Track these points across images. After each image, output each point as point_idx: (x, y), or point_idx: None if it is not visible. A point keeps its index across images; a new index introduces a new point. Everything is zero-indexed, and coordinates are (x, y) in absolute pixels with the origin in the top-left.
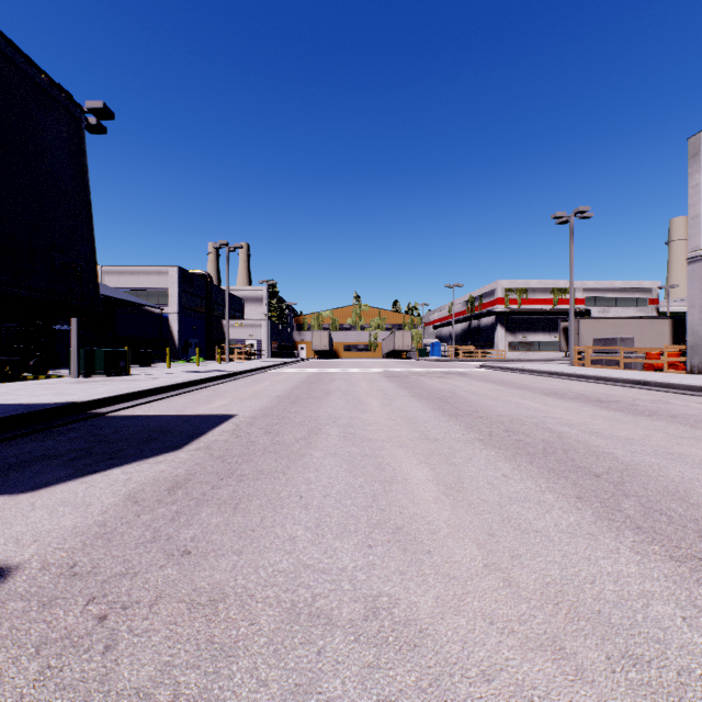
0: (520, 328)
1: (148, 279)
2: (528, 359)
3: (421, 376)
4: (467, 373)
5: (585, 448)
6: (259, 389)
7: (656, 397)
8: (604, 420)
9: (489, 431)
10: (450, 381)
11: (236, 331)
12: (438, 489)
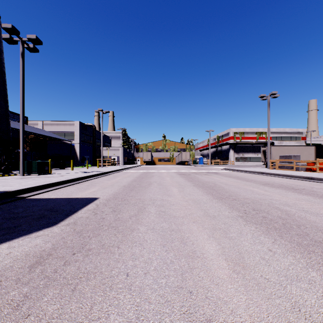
0: (241, 151)
1: (65, 127)
2: (245, 165)
3: (196, 174)
4: (218, 172)
5: (308, 223)
6: (114, 182)
7: (322, 186)
8: (305, 202)
9: (244, 210)
10: (211, 177)
11: (107, 152)
12: (228, 265)
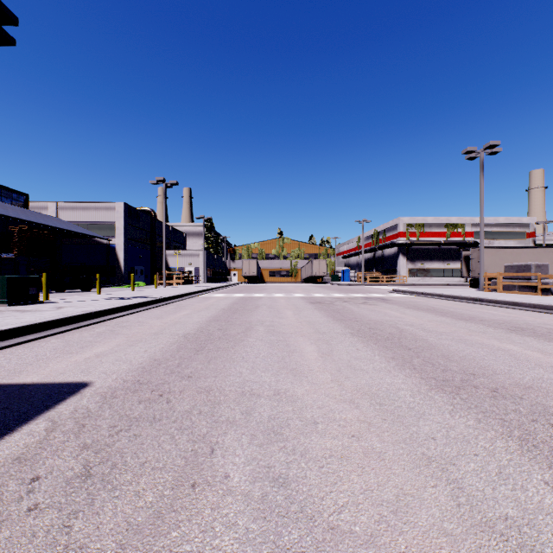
0: (418, 257)
1: (98, 213)
2: (427, 283)
3: (345, 302)
4: (387, 298)
5: None
6: (170, 322)
7: None
8: None
9: None
10: (379, 308)
11: (177, 260)
12: None
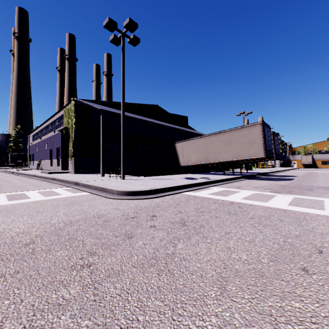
0: None
1: None
2: None
3: None
4: None
5: None
6: (294, 174)
7: None
8: None
9: None
10: None
11: None
12: None
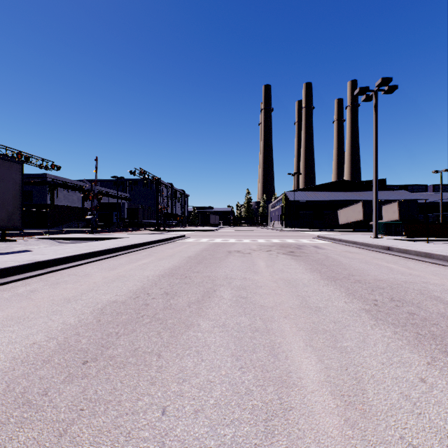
0: None
1: None
2: None
3: None
4: None
5: None
6: None
7: None
8: None
9: None
10: None
11: None
12: None
